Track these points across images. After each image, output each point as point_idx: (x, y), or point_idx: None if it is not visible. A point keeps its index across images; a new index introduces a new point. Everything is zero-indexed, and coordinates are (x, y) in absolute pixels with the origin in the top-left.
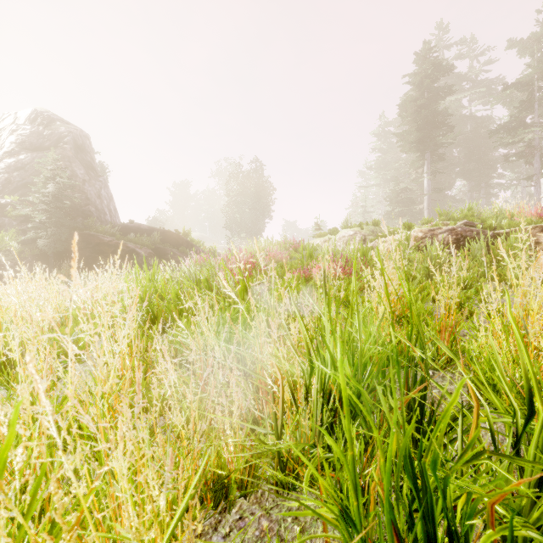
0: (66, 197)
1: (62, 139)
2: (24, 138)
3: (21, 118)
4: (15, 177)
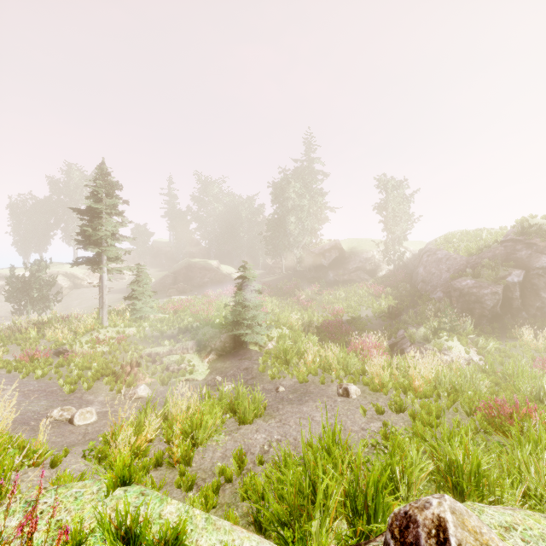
0: None
1: None
2: None
3: None
4: None
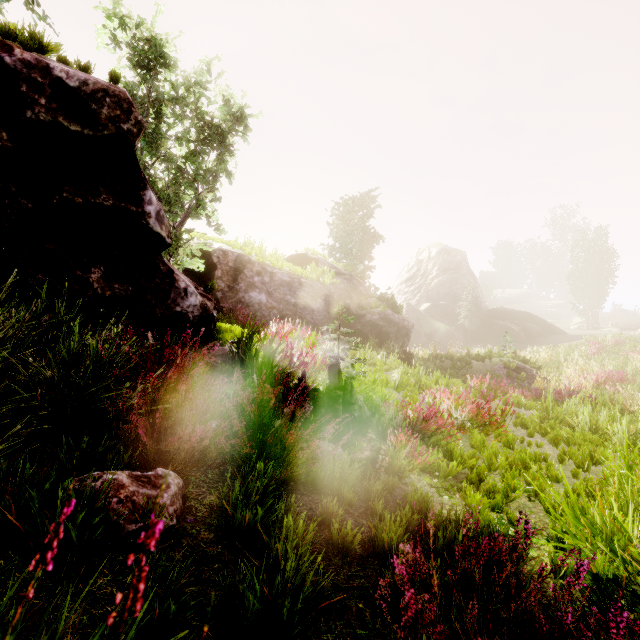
0: (466, 297)
1: (459, 264)
2: (439, 266)
3: (433, 252)
4: (440, 289)
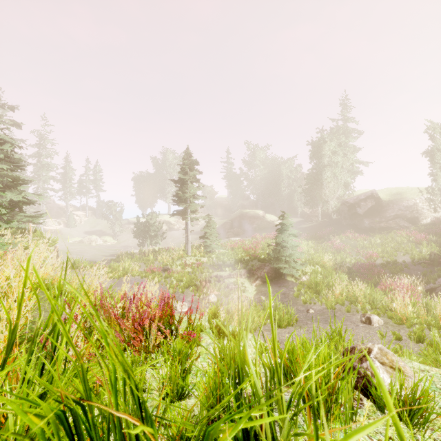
0: None
1: None
2: None
3: None
4: None
